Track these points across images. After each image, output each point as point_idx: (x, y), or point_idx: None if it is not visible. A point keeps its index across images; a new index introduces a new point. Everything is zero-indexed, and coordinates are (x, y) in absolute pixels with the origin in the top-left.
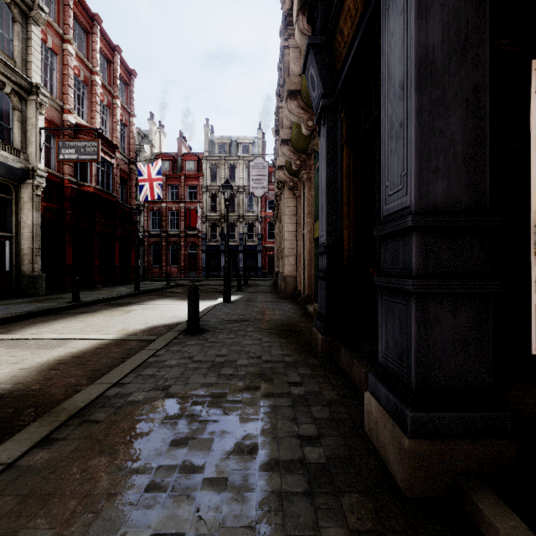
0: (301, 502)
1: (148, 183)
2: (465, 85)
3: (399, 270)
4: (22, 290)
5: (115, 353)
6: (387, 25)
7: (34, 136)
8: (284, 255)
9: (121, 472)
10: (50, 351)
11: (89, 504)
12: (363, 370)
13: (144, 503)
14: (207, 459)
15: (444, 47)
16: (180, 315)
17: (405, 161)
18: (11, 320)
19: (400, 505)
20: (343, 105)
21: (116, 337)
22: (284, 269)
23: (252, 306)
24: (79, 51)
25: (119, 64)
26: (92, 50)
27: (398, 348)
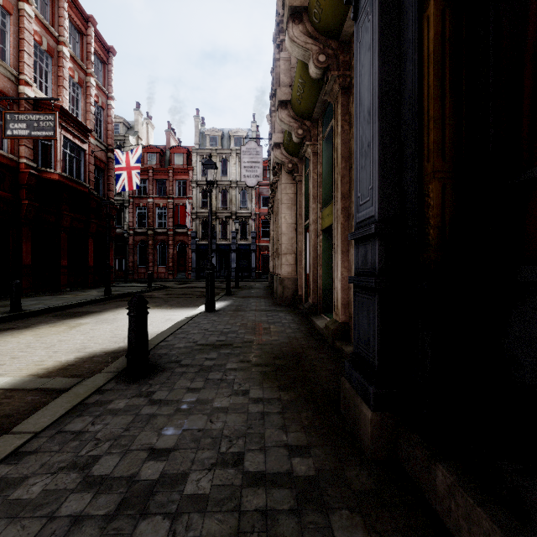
0: None
1: (127, 173)
2: None
3: None
4: None
5: None
6: None
7: None
8: (281, 253)
9: None
10: None
11: None
12: None
13: None
14: None
15: None
16: None
17: None
18: None
19: None
20: None
21: (8, 382)
22: (281, 269)
23: (241, 317)
24: (40, 14)
25: (93, 37)
26: (59, 17)
27: None
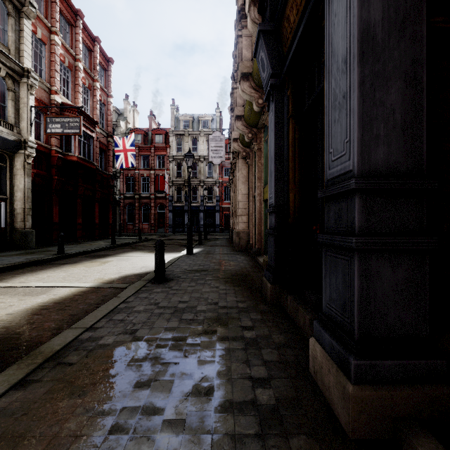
0: (252, 445)
1: (123, 153)
2: (403, 59)
3: (342, 228)
4: (15, 244)
5: (91, 300)
6: (330, 7)
7: (26, 113)
8: (238, 214)
9: (88, 414)
10: (35, 297)
11: (56, 447)
12: (308, 316)
13: (107, 446)
14: (167, 400)
15: (384, 24)
16: (149, 265)
17: (348, 129)
18: (4, 270)
19: (345, 447)
20: (289, 84)
21: (93, 285)
22: (238, 226)
23: (211, 257)
24: (64, 41)
25: (98, 52)
26: (75, 41)
27: (341, 300)
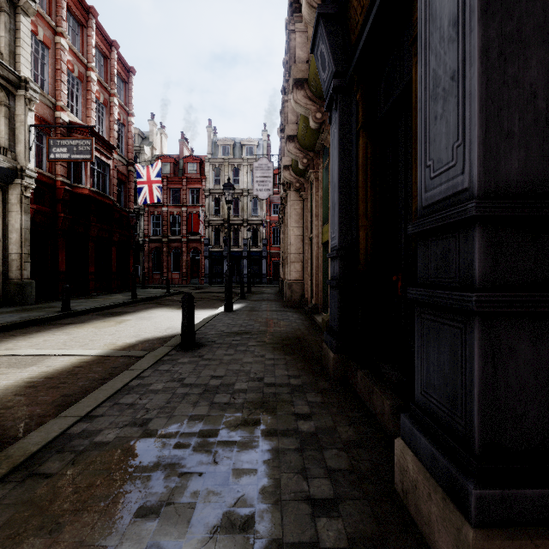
0: None
1: (147, 186)
2: None
3: (449, 279)
4: (9, 298)
5: (95, 373)
6: None
7: (23, 134)
8: (290, 261)
9: None
10: (21, 370)
11: None
12: (388, 402)
13: None
14: (183, 541)
15: None
16: (176, 326)
17: (461, 125)
18: None
19: None
20: (359, 84)
21: (101, 352)
22: (290, 276)
23: (255, 315)
24: (72, 45)
25: (116, 60)
26: (87, 45)
27: (448, 388)
